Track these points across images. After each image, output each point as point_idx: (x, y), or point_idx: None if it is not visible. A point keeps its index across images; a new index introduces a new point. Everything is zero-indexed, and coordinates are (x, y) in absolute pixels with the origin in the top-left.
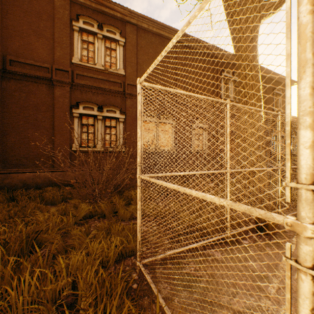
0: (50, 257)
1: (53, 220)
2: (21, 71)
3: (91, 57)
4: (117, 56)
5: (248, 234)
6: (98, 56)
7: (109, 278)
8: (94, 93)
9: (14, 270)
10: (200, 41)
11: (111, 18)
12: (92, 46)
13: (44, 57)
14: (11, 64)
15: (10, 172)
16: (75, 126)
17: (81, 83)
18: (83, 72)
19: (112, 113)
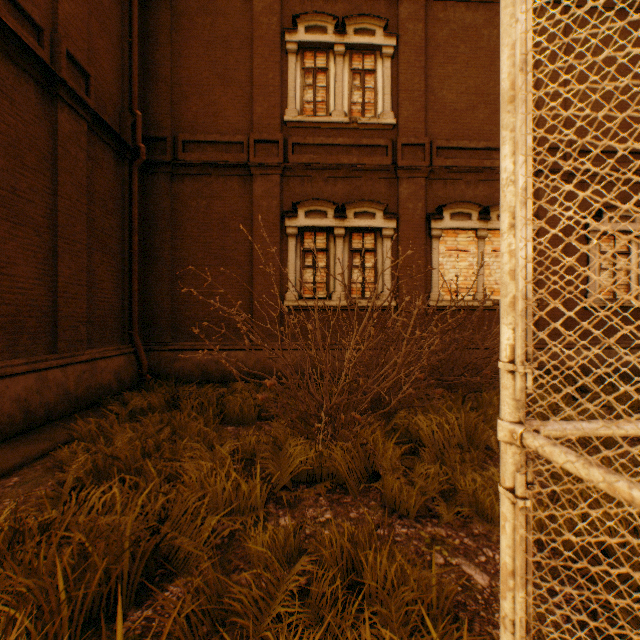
0: None
1: (217, 483)
2: (199, 159)
3: (322, 101)
4: (377, 84)
5: None
6: (336, 95)
7: None
8: (327, 180)
9: None
10: None
11: (364, 0)
12: (323, 77)
13: (236, 123)
14: (185, 149)
15: (183, 348)
16: (290, 255)
17: (302, 162)
18: (304, 138)
19: (365, 218)
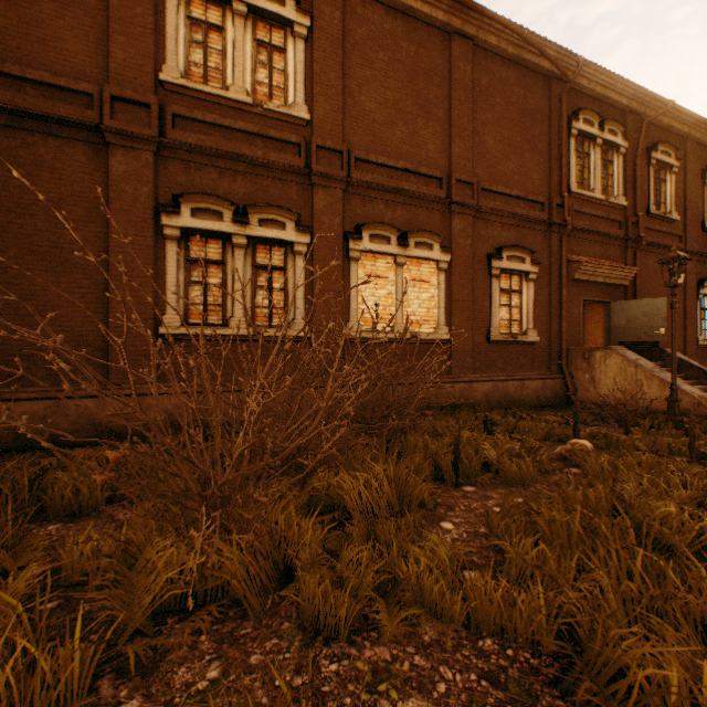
0: None
1: None
2: (10, 102)
3: (217, 68)
4: (288, 67)
5: None
6: (236, 66)
7: None
8: (223, 172)
9: None
10: (518, 28)
11: None
12: (218, 38)
13: (81, 64)
14: None
15: None
16: (169, 264)
17: (187, 142)
18: (191, 111)
19: (273, 228)
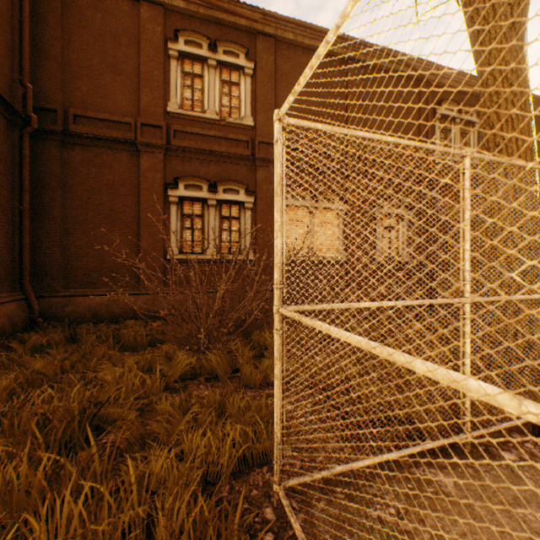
0: (113, 456)
1: (128, 381)
2: (90, 132)
3: (199, 100)
4: (241, 94)
5: (512, 437)
6: (210, 98)
7: (216, 520)
8: (203, 162)
9: (50, 477)
10: (393, 53)
11: (231, 29)
12: (199, 81)
13: (125, 107)
14: (76, 122)
15: (74, 294)
16: (172, 218)
17: (182, 146)
18: (184, 127)
19: (232, 193)
